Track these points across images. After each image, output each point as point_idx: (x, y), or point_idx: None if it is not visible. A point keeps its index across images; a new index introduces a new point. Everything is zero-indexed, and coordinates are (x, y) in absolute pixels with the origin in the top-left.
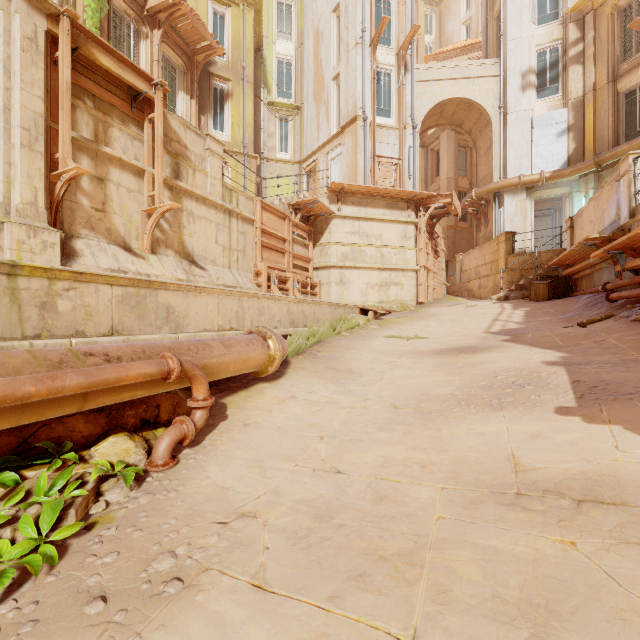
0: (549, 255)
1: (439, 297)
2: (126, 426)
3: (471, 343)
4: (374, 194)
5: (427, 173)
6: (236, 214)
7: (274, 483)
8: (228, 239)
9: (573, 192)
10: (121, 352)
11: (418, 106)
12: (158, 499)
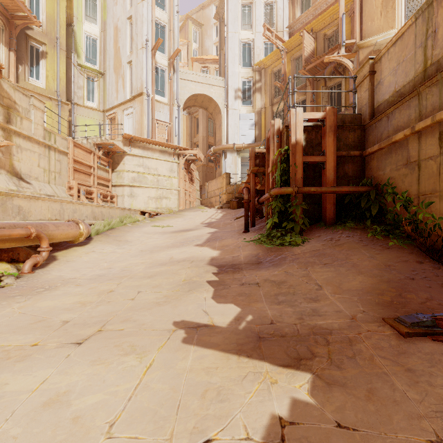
0: None
1: (194, 206)
2: (4, 260)
3: (190, 228)
4: (153, 143)
5: (192, 130)
6: (54, 148)
7: (83, 273)
8: (48, 164)
9: None
10: (4, 225)
11: (182, 93)
12: (31, 280)
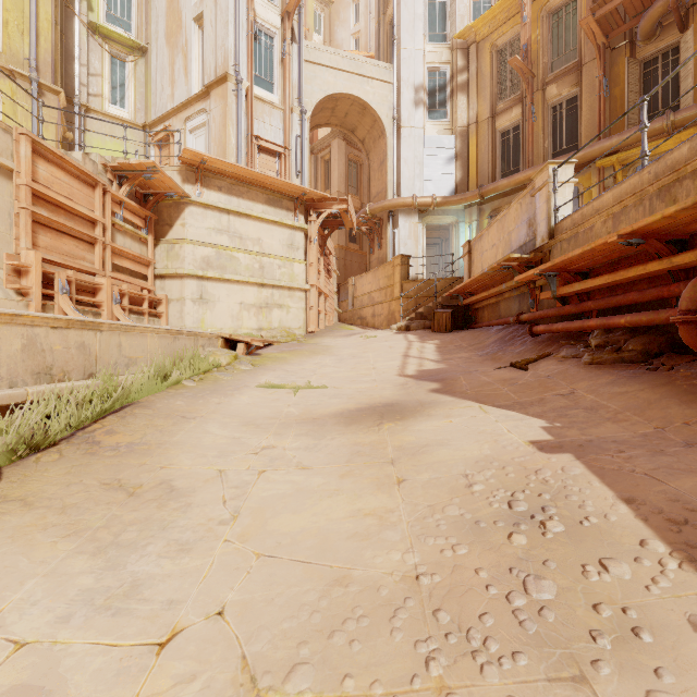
0: (442, 283)
1: (331, 325)
2: None
3: (391, 396)
4: (251, 182)
5: (317, 184)
6: None
7: None
8: None
9: (459, 222)
10: None
11: (308, 91)
12: None
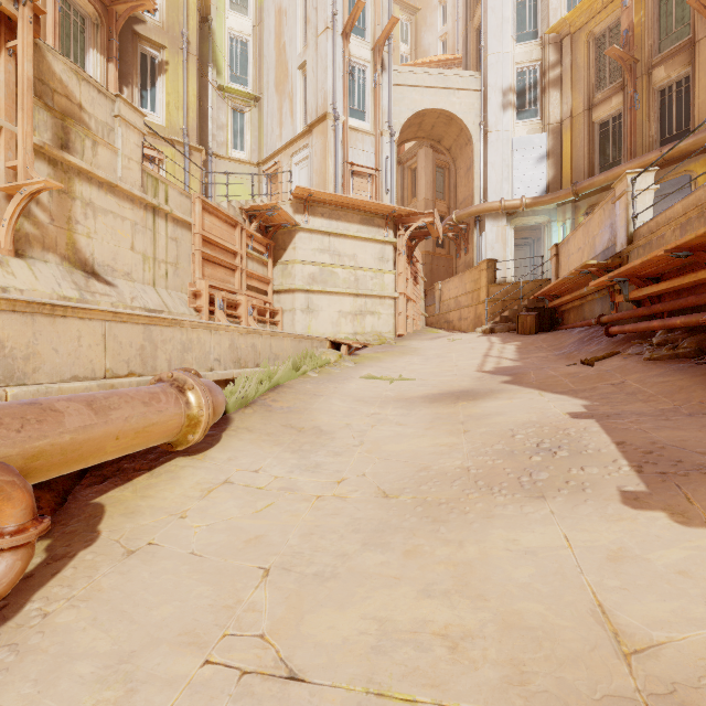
0: (531, 286)
1: (418, 329)
2: None
3: (467, 386)
4: (347, 206)
5: (404, 193)
6: (164, 213)
7: None
8: (152, 246)
9: (551, 221)
10: None
11: (396, 113)
12: None
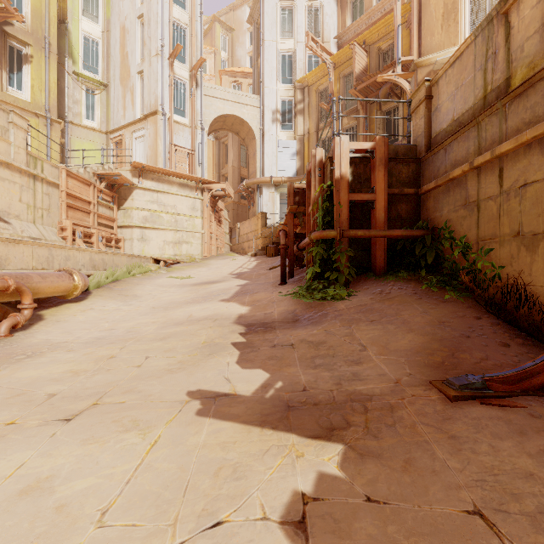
0: None
1: (222, 253)
2: None
3: (216, 279)
4: (170, 175)
5: (220, 159)
6: (41, 178)
7: (77, 335)
8: (33, 199)
9: None
10: None
11: (207, 113)
12: (8, 345)
